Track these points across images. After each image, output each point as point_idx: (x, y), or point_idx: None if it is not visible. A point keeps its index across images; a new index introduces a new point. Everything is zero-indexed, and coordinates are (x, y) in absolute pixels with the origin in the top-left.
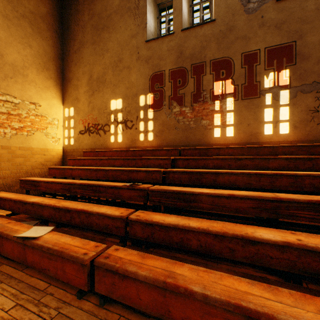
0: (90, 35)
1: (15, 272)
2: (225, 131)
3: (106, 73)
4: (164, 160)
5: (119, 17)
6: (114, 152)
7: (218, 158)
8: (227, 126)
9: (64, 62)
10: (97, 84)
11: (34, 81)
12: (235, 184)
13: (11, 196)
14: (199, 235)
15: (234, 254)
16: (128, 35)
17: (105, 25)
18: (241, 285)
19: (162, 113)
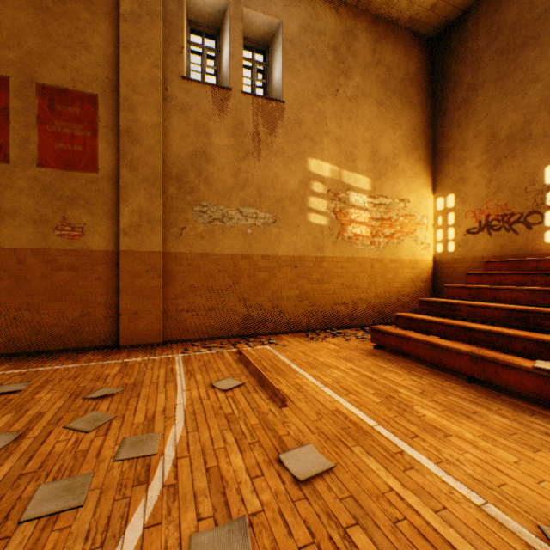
0: (491, 68)
1: (534, 409)
2: None
3: (530, 122)
4: None
5: None
6: None
7: None
8: None
9: (434, 129)
10: (508, 145)
11: (403, 171)
12: None
13: (435, 319)
14: None
15: None
16: None
17: (528, 37)
18: None
19: None
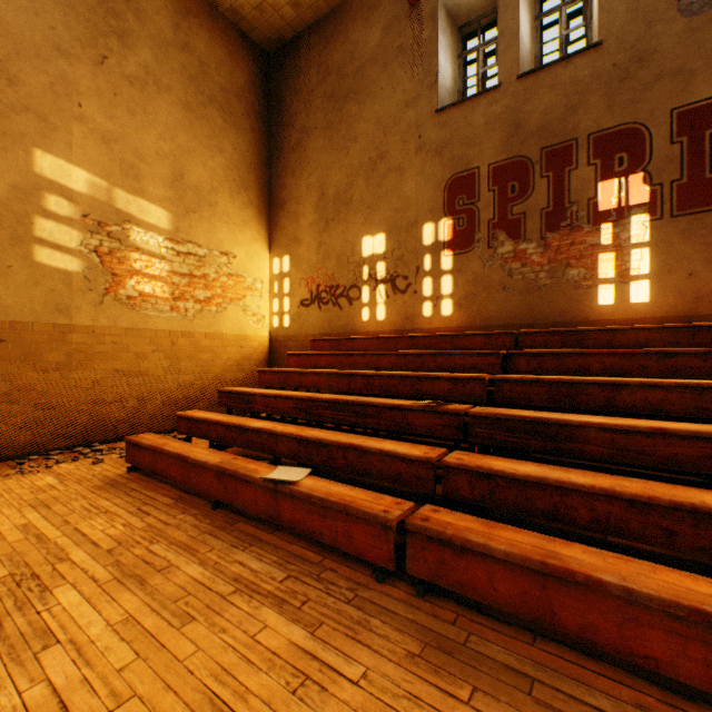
0: (321, 113)
1: (262, 534)
2: (626, 291)
3: (352, 185)
4: (485, 357)
5: (380, 69)
6: (372, 340)
7: (614, 352)
8: (631, 279)
9: (271, 170)
10: (335, 207)
11: (227, 214)
12: (662, 409)
13: (218, 417)
14: (592, 500)
15: (674, 540)
16: (397, 104)
17: (350, 90)
18: (698, 585)
19: (473, 257)
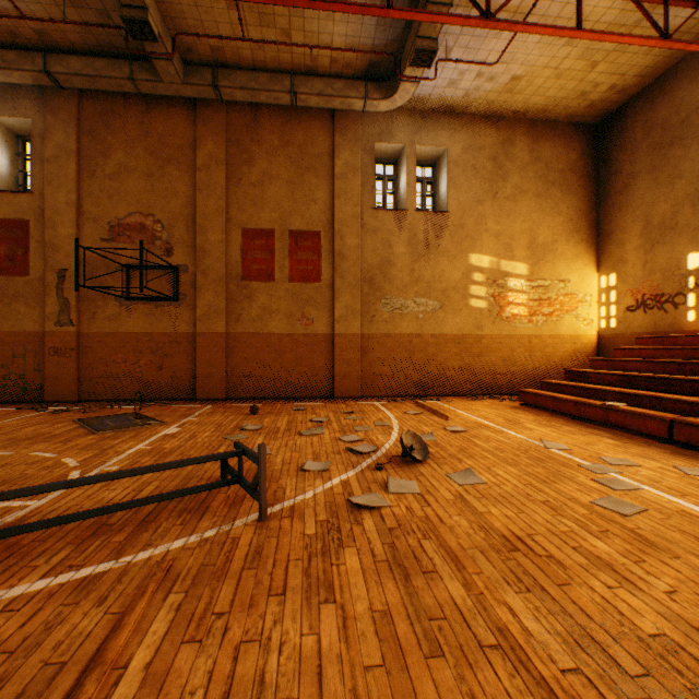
0: (645, 160)
1: (599, 428)
2: None
3: (676, 213)
4: None
5: None
6: (694, 337)
7: None
8: None
9: (598, 210)
10: (659, 232)
11: (562, 254)
12: None
13: (566, 383)
14: None
15: None
16: None
17: (674, 138)
18: None
19: None
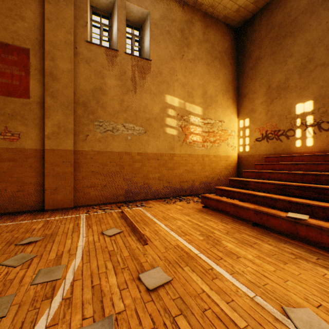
0: (268, 48)
1: (287, 239)
2: None
3: (288, 79)
4: None
5: (308, 15)
6: (306, 156)
7: None
8: None
9: (238, 81)
10: (277, 92)
11: (221, 104)
12: None
13: (236, 190)
14: None
15: None
16: (322, 30)
17: (287, 32)
18: None
19: None
